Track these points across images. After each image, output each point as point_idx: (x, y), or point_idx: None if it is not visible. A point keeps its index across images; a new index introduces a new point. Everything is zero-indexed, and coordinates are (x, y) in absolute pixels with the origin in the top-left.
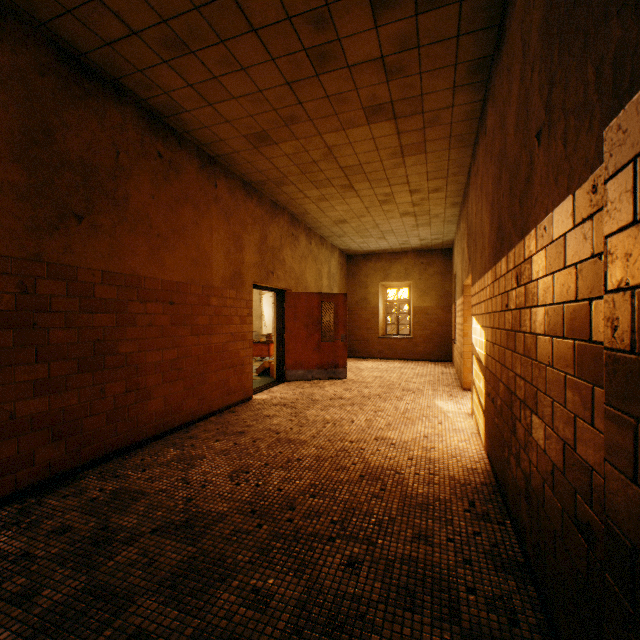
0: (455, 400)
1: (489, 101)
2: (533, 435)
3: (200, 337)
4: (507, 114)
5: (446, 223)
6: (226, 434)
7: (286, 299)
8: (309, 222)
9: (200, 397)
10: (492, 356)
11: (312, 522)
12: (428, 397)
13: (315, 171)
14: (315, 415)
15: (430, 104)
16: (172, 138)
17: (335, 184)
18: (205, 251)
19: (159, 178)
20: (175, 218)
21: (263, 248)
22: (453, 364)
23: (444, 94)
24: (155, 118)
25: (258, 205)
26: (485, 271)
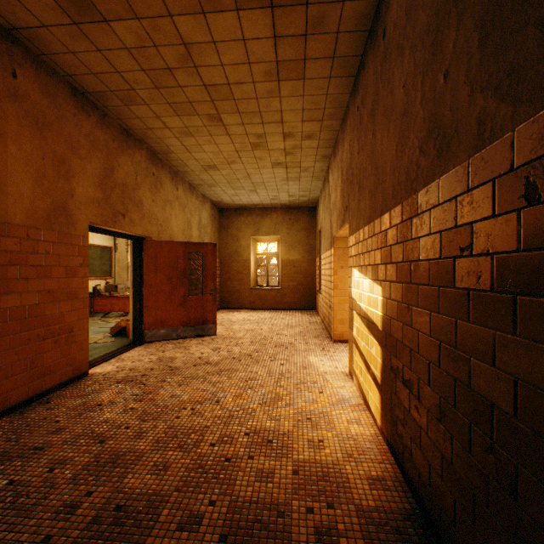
0: (329, 355)
1: None
2: None
3: None
4: None
5: (314, 179)
6: (6, 458)
7: (145, 248)
8: (175, 164)
9: None
10: (406, 322)
11: None
12: (302, 353)
13: (172, 86)
14: (169, 395)
15: None
16: None
17: (200, 112)
18: None
19: None
20: None
21: (108, 182)
22: (318, 312)
23: None
24: None
25: (99, 126)
26: (384, 210)
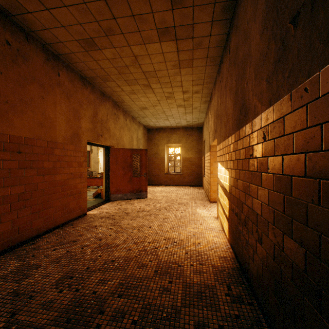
0: (207, 209)
1: (233, 31)
2: (287, 253)
3: (45, 176)
4: (252, 27)
5: (200, 112)
6: (62, 243)
7: (111, 152)
8: (125, 107)
9: (45, 217)
10: (236, 187)
11: (117, 325)
12: (192, 207)
13: (127, 73)
14: (127, 224)
15: (197, 32)
16: (20, 33)
17: (140, 83)
18: (50, 117)
19: (7, 59)
20: (23, 91)
21: (95, 120)
22: (203, 187)
23: (206, 25)
24: (3, 14)
25: (91, 92)
26: (229, 135)
